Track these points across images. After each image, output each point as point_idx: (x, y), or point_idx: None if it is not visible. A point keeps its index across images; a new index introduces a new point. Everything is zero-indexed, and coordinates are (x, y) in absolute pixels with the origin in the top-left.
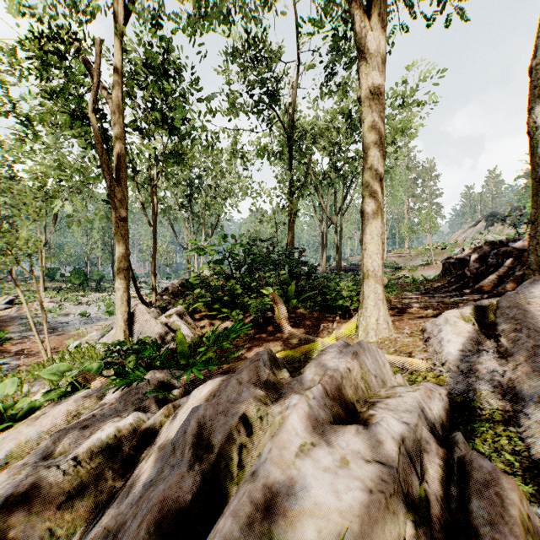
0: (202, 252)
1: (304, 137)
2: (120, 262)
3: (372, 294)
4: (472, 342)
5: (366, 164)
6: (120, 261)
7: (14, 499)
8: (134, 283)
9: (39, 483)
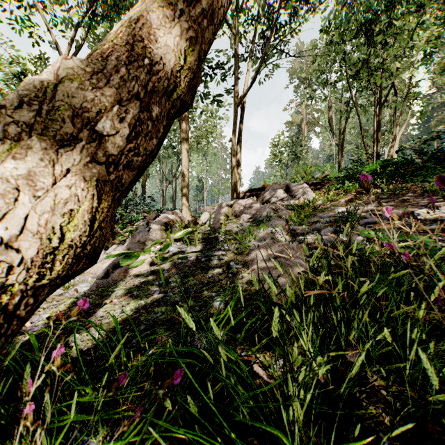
0: None
1: None
2: None
3: (185, 208)
4: (207, 216)
5: (183, 163)
6: None
7: None
8: None
9: None
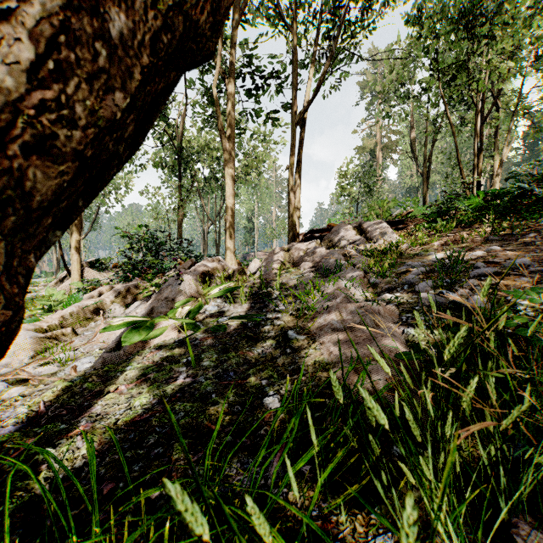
0: (124, 236)
1: (191, 157)
2: (76, 237)
3: (229, 254)
4: (258, 264)
5: (227, 198)
6: (76, 237)
7: (126, 290)
8: (62, 257)
9: (130, 288)
